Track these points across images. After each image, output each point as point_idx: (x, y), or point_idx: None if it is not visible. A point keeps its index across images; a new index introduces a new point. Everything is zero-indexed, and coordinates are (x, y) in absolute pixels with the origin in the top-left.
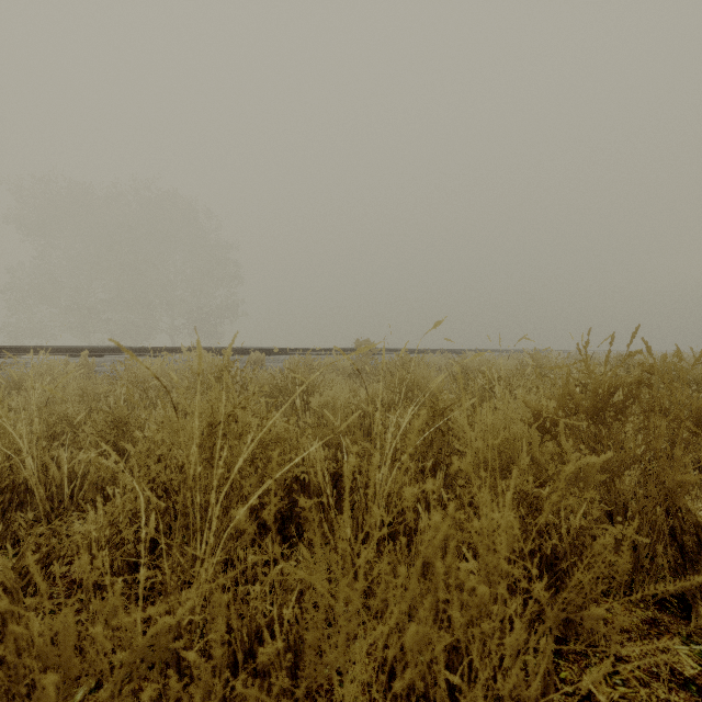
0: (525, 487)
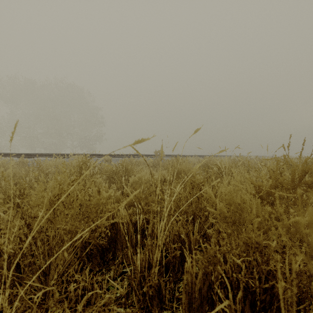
0: (258, 240)
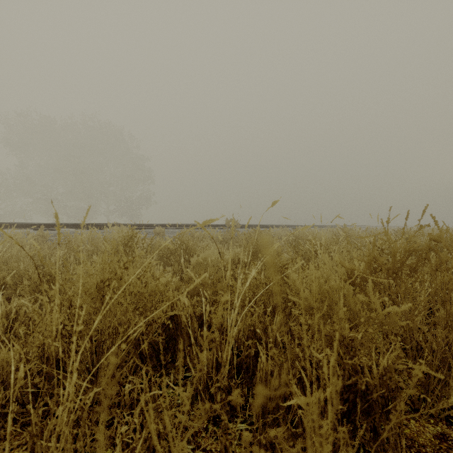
0: (343, 332)
